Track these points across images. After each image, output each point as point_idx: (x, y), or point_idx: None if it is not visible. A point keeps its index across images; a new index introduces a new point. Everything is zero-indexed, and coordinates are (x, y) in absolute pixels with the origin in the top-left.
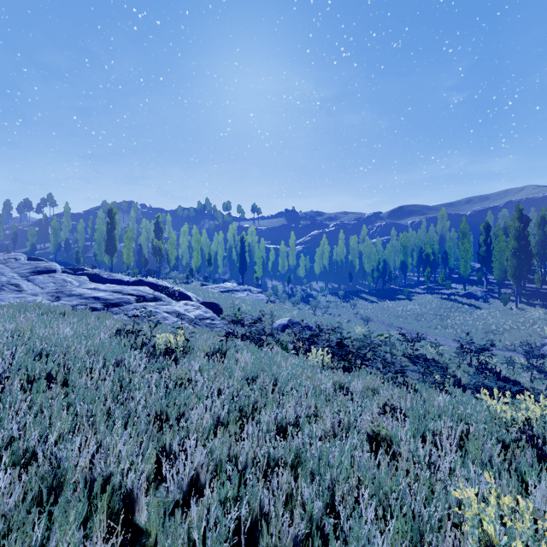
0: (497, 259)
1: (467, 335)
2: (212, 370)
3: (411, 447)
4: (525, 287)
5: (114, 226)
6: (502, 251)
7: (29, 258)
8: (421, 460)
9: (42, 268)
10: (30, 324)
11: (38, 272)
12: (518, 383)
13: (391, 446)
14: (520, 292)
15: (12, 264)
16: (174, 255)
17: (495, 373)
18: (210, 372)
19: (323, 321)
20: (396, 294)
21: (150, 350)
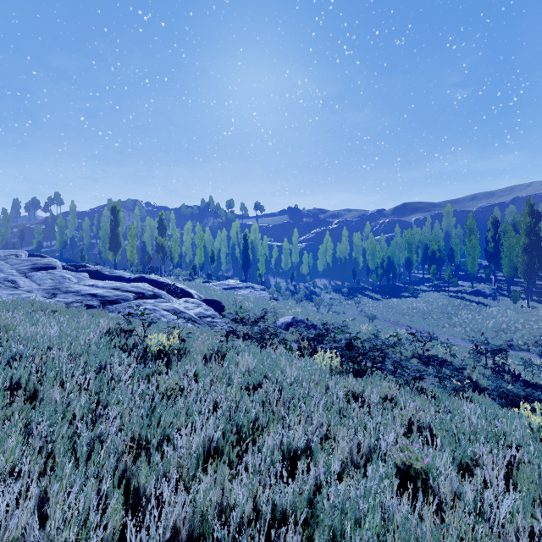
0: (507, 255)
1: (476, 334)
2: (208, 376)
3: (455, 486)
4: (535, 285)
5: (117, 223)
6: (512, 248)
7: (32, 255)
8: (466, 501)
9: (42, 265)
10: (13, 323)
11: (38, 268)
12: (539, 387)
13: (430, 485)
14: (531, 290)
15: (12, 260)
16: (178, 252)
17: (514, 376)
18: (206, 378)
19: (327, 319)
20: (400, 291)
21: (140, 353)
